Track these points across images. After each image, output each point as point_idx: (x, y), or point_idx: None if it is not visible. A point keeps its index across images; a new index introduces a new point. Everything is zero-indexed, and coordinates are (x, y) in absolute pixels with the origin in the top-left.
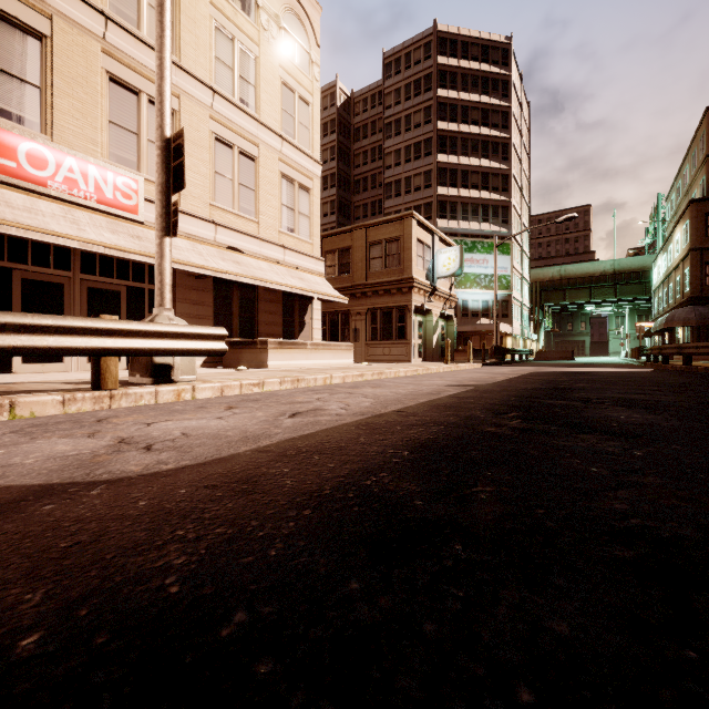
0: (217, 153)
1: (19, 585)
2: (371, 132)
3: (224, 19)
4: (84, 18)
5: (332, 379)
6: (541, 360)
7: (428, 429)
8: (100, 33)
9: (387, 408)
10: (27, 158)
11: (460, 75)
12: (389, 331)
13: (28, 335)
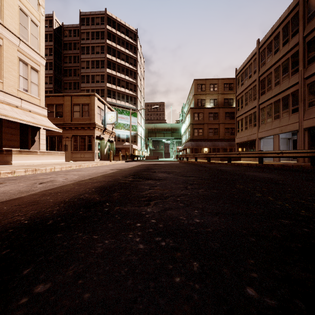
0: None
1: None
2: (74, 48)
3: None
4: None
5: (55, 169)
6: (147, 159)
7: (101, 183)
8: None
9: (85, 178)
10: None
11: (117, 37)
12: (83, 146)
13: None
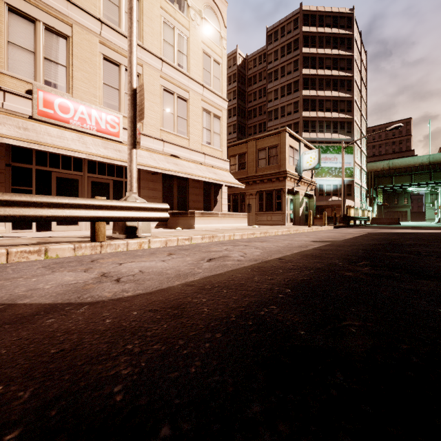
0: (164, 98)
1: (17, 383)
2: (259, 79)
3: (168, 16)
4: (89, 24)
5: (234, 236)
6: (375, 224)
7: (302, 272)
8: (98, 32)
9: (271, 256)
10: (59, 108)
11: (318, 38)
12: (270, 205)
13: (55, 209)
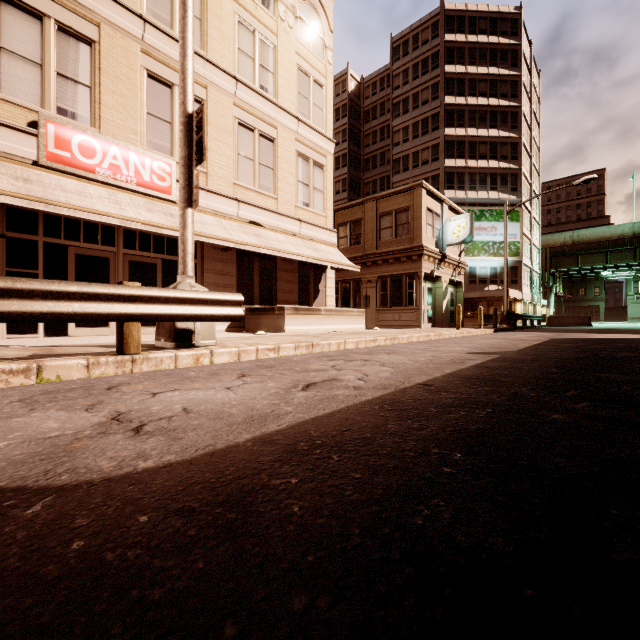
0: (240, 136)
1: None
2: (380, 113)
3: (246, 14)
4: (126, 23)
5: (346, 344)
6: (553, 326)
7: (471, 413)
8: (139, 35)
9: (410, 380)
10: (79, 149)
11: (467, 50)
12: (399, 298)
13: (55, 301)
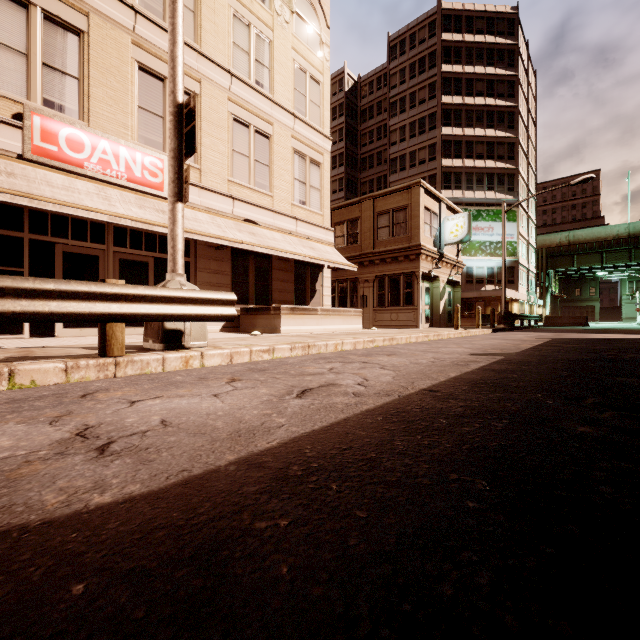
0: (235, 132)
1: None
2: (377, 112)
3: (241, 7)
4: (116, 13)
5: (343, 345)
6: (550, 326)
7: (487, 425)
8: (130, 27)
9: (414, 384)
10: (66, 143)
11: (464, 49)
12: (396, 298)
13: (29, 299)
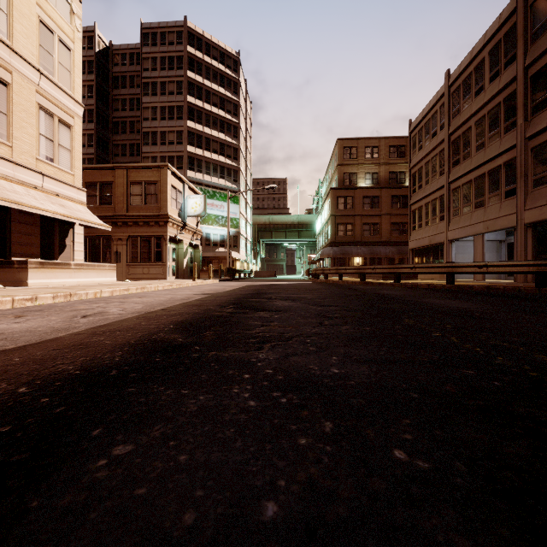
0: None
1: None
2: (130, 84)
3: None
4: None
5: (102, 293)
6: (257, 277)
7: (182, 316)
8: None
9: (154, 308)
10: None
11: (204, 66)
12: (148, 255)
13: None
